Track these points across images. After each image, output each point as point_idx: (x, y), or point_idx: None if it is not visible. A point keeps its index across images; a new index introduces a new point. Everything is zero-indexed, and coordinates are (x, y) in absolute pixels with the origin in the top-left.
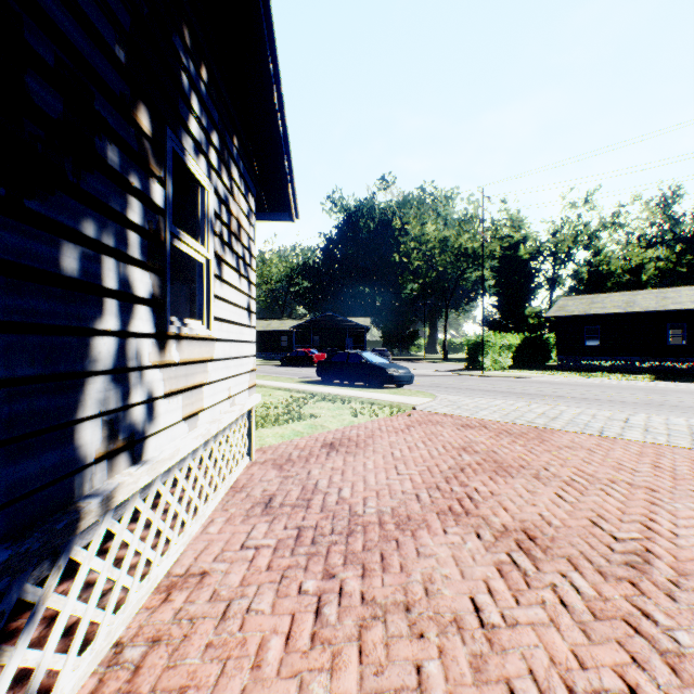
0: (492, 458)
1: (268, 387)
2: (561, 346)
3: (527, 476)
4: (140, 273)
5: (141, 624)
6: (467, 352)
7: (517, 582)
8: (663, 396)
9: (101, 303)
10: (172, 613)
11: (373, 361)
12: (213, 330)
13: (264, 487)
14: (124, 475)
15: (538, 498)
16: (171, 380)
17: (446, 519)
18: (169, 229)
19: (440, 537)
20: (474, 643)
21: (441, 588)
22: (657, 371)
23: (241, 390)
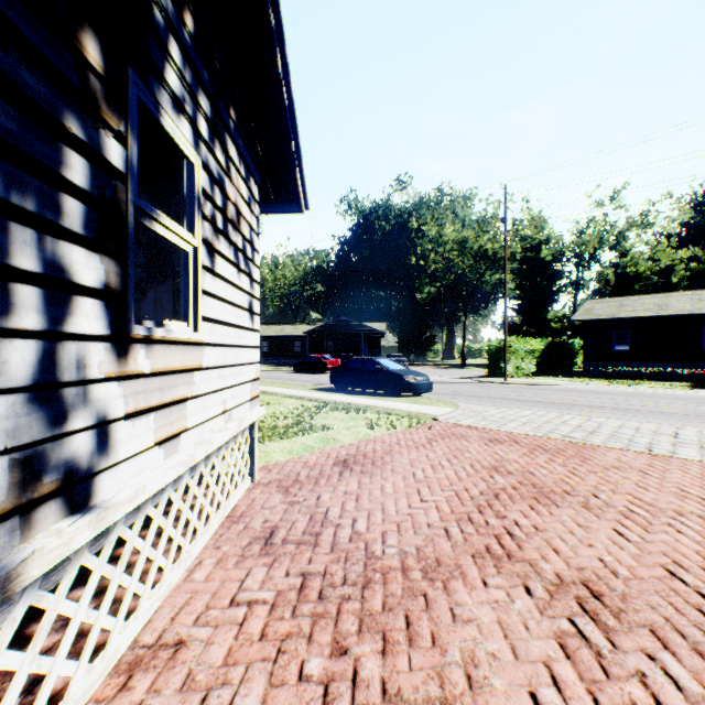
0: (530, 480)
1: (279, 395)
2: (587, 351)
3: (575, 505)
4: (83, 254)
5: None
6: (488, 358)
7: (591, 668)
8: None
9: (7, 289)
10: None
11: (390, 368)
12: (201, 332)
13: (265, 516)
14: (48, 534)
15: (593, 535)
16: (138, 395)
17: (484, 565)
18: (133, 201)
19: (480, 591)
20: None
21: (489, 675)
22: (693, 378)
23: (240, 403)
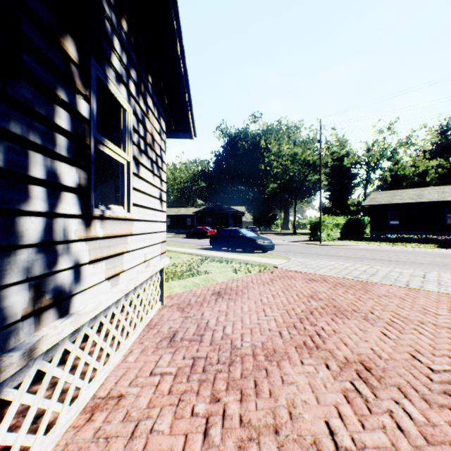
0: (332, 303)
1: (177, 252)
2: (372, 225)
3: (359, 318)
4: (67, 167)
5: (67, 441)
6: (310, 229)
7: (361, 408)
8: (446, 259)
9: (28, 189)
10: (93, 432)
11: (247, 235)
12: (131, 213)
13: (170, 325)
14: (49, 327)
15: (369, 335)
16: (96, 250)
17: (302, 352)
18: (94, 135)
19: (299, 367)
20: None
21: (302, 412)
22: (438, 241)
23: (154, 256)
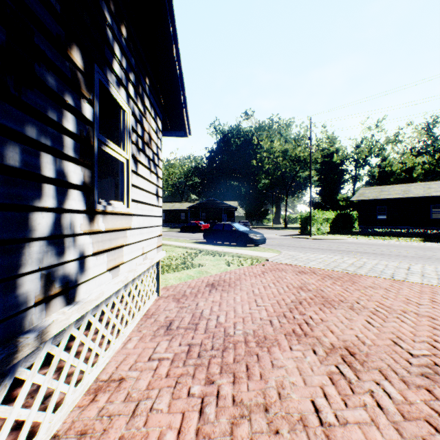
0: (320, 294)
1: (172, 246)
2: (361, 219)
3: (345, 308)
4: (73, 167)
5: (74, 419)
6: (300, 223)
7: (345, 389)
8: (430, 252)
9: (40, 187)
10: (97, 411)
11: (240, 229)
12: (130, 208)
13: (166, 314)
14: (58, 313)
15: (354, 323)
16: (99, 243)
17: (291, 339)
18: (97, 136)
19: (288, 352)
20: (316, 439)
21: (290, 392)
22: (424, 235)
23: (151, 249)
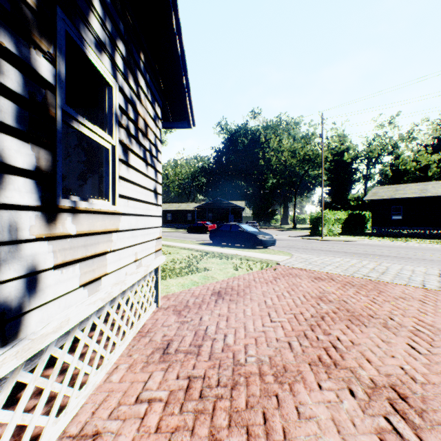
0: (344, 307)
1: (177, 247)
2: (374, 220)
3: (378, 325)
4: (15, 142)
5: None
6: (311, 224)
7: None
8: None
9: None
10: None
11: (248, 230)
12: (117, 205)
13: (164, 332)
14: None
15: (394, 349)
16: (65, 251)
17: (318, 372)
18: (61, 106)
19: (316, 393)
20: None
21: None
22: None
23: (147, 254)
